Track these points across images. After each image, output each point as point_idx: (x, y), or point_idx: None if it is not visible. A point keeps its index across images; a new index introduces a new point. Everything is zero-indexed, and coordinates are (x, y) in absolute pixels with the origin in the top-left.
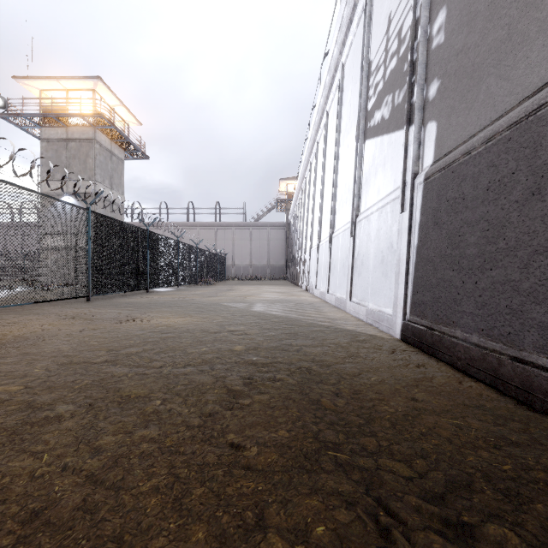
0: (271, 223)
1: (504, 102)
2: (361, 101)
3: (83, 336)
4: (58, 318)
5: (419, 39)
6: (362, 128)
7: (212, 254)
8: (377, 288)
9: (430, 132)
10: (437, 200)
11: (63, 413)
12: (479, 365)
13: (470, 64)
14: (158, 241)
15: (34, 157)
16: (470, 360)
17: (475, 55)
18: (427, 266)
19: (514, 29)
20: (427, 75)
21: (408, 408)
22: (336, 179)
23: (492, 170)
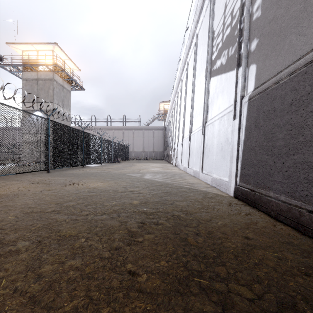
0: (155, 127)
1: (302, 49)
2: (208, 54)
3: (42, 194)
4: (29, 183)
5: (245, 15)
6: (209, 70)
7: (121, 145)
8: (218, 165)
9: (252, 71)
10: (257, 112)
11: (21, 248)
12: (286, 214)
13: (278, 28)
14: (90, 138)
15: (15, 88)
16: (280, 211)
17: (281, 22)
18: (250, 152)
19: (308, 3)
20: (250, 36)
21: (244, 244)
22: (193, 101)
23: (294, 92)
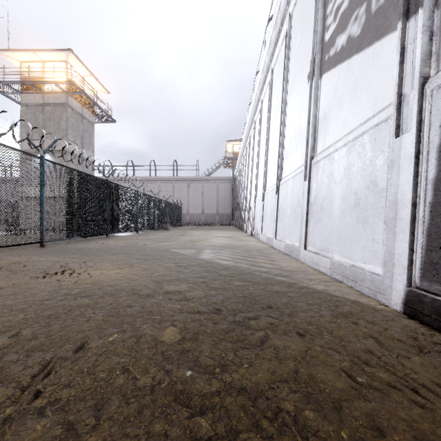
0: (220, 177)
1: None
2: (317, 34)
3: None
4: None
5: None
6: (318, 62)
7: (169, 204)
8: (347, 237)
9: None
10: None
11: None
12: None
13: None
14: (118, 191)
15: None
16: None
17: None
18: None
19: None
20: None
21: None
22: (284, 127)
23: None
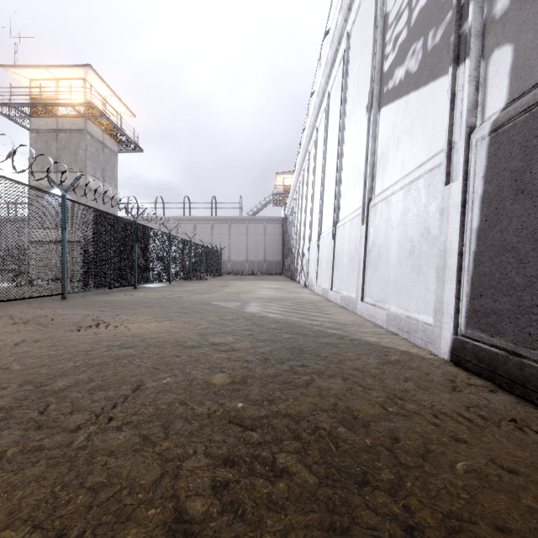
0: (268, 217)
1: None
2: (375, 62)
3: (12, 353)
4: (8, 322)
5: None
6: (376, 94)
7: (207, 249)
8: (403, 287)
9: (498, 62)
10: (523, 156)
11: None
12: None
13: None
14: (148, 234)
15: None
16: None
17: None
18: (502, 257)
19: None
20: None
21: None
22: (341, 162)
23: None
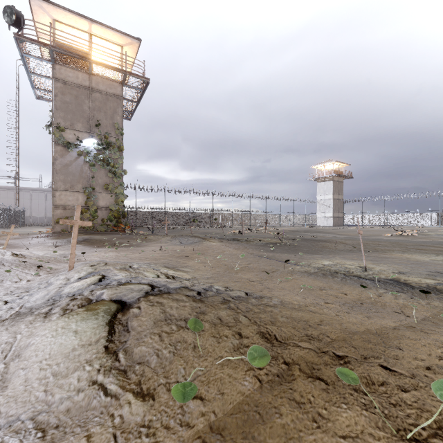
0: None
1: None
2: None
3: None
4: None
5: None
6: None
7: (16, 211)
8: None
9: None
10: None
11: None
12: None
13: None
14: None
15: None
16: None
17: None
18: None
19: None
20: None
21: None
22: None
23: None
